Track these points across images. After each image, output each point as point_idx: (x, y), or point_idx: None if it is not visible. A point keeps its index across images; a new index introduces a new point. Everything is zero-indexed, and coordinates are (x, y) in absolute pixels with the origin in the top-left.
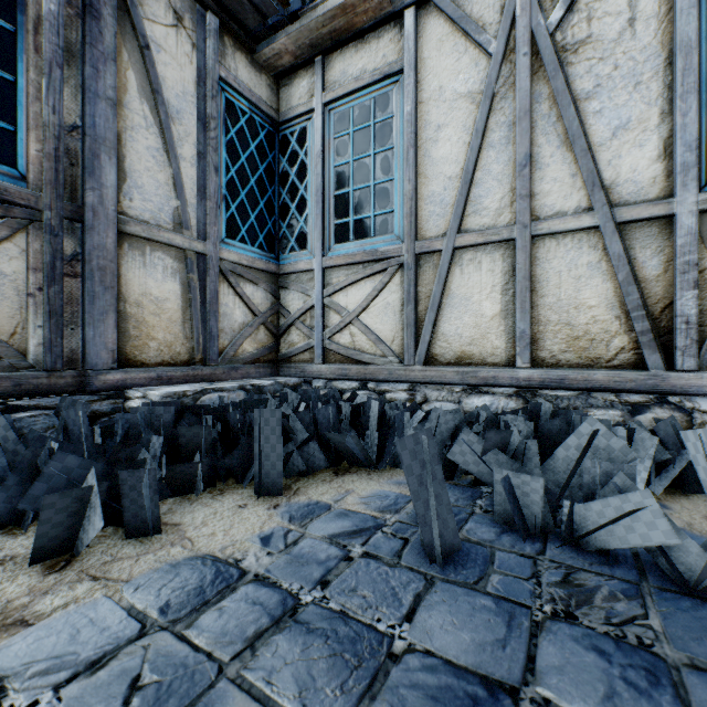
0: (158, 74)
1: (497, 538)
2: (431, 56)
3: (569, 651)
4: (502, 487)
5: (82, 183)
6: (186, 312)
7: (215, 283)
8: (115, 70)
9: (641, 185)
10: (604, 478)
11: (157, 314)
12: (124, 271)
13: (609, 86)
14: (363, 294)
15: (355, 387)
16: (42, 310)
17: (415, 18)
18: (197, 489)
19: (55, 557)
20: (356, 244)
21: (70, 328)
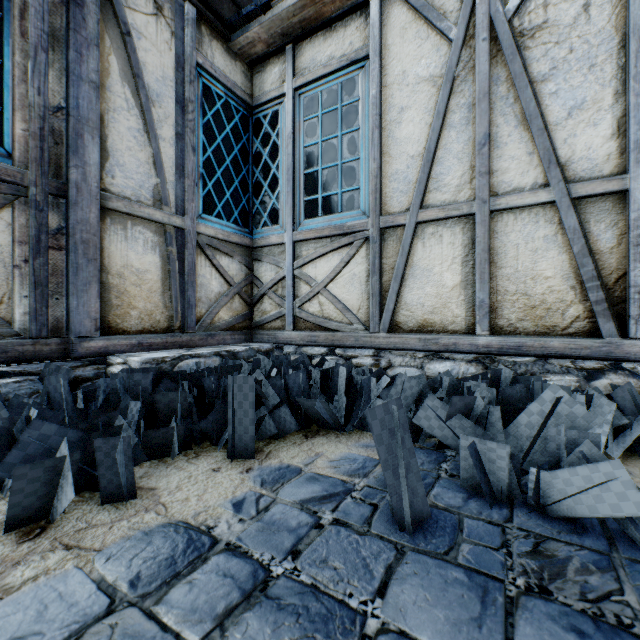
0: (139, 59)
1: (464, 504)
2: (395, 43)
3: (547, 632)
4: (467, 453)
5: (66, 161)
6: (165, 282)
7: (193, 255)
8: (98, 54)
9: (595, 162)
10: (570, 446)
11: (138, 284)
12: (106, 244)
13: (564, 69)
14: (331, 266)
15: (323, 352)
16: (28, 281)
17: (380, 7)
18: (173, 453)
19: (31, 524)
20: (324, 219)
21: (54, 298)
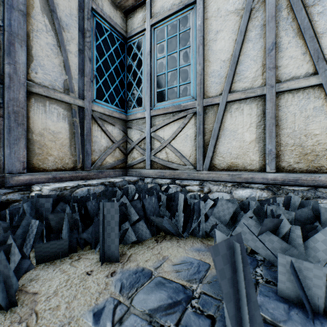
0: (54, 1)
1: (288, 317)
2: None
3: None
4: (285, 269)
5: (3, 60)
6: (71, 140)
7: (89, 124)
8: None
9: None
10: None
11: (53, 140)
12: (31, 114)
13: None
14: (173, 130)
15: (168, 182)
16: None
17: None
18: (60, 257)
19: None
20: (169, 102)
21: None
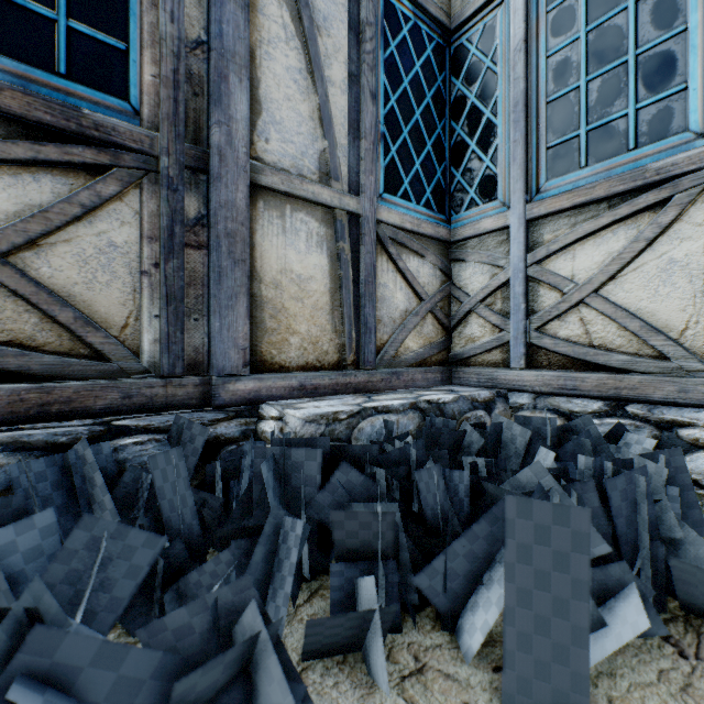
0: None
1: None
2: None
3: None
4: None
5: (207, 120)
6: (334, 295)
7: (371, 254)
8: None
9: None
10: None
11: (299, 298)
12: (258, 239)
13: None
14: (610, 251)
15: (596, 410)
16: (159, 294)
17: None
18: (367, 657)
19: None
20: (592, 170)
21: (192, 318)
